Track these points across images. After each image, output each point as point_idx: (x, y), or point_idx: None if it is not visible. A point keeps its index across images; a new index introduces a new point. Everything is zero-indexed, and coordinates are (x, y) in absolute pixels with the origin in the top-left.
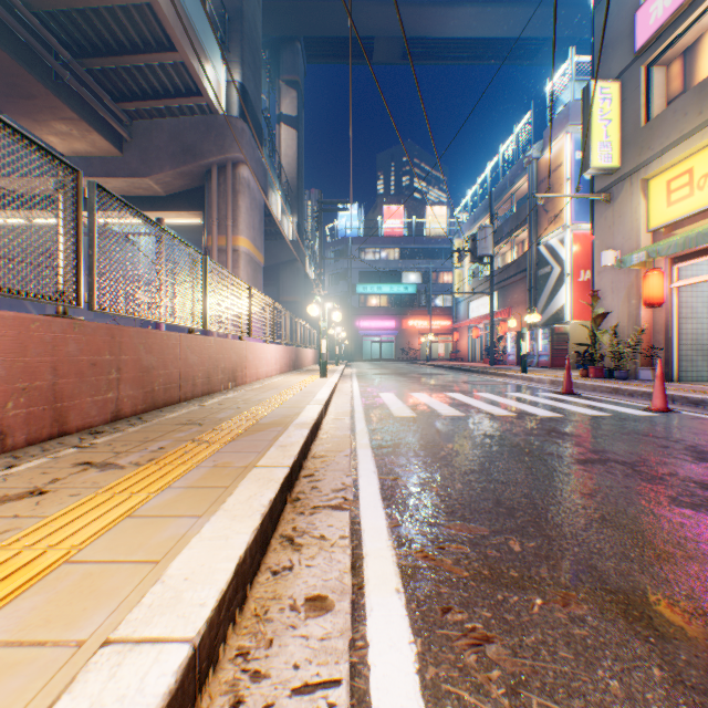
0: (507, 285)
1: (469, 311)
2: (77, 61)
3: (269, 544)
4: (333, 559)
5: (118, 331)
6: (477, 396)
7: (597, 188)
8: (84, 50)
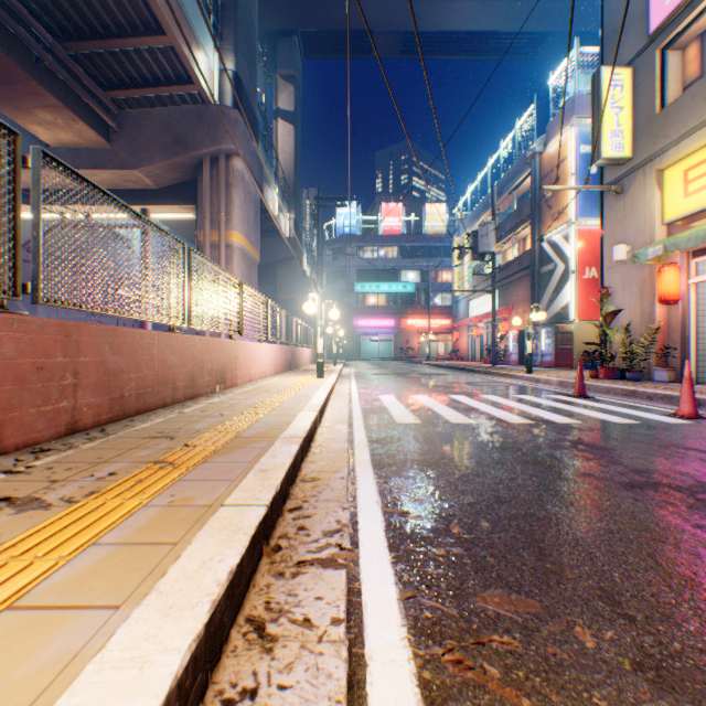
0: (508, 283)
1: (469, 310)
2: (61, 45)
3: (226, 641)
4: (320, 670)
5: (75, 328)
6: (484, 399)
7: (607, 180)
8: (68, 33)
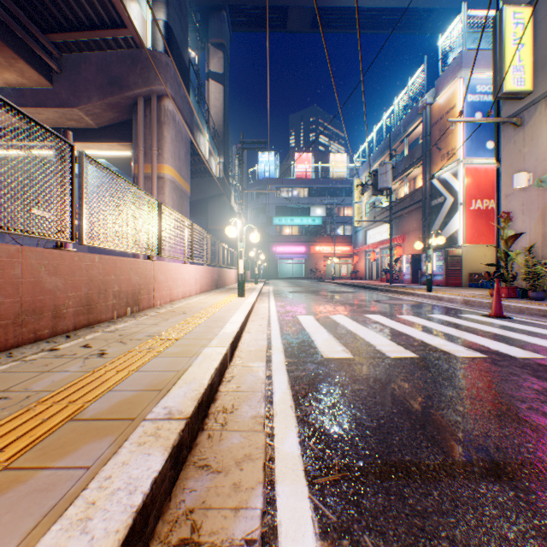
0: (401, 216)
1: (367, 238)
2: None
3: None
4: None
5: None
6: (404, 320)
7: (505, 115)
8: None
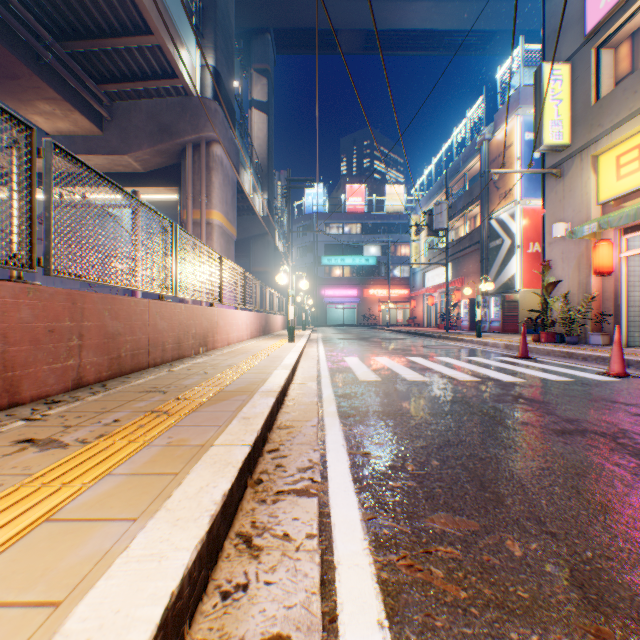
0: (460, 257)
1: (425, 281)
2: (59, 44)
3: (221, 550)
4: (298, 571)
5: (80, 296)
6: (437, 360)
7: (548, 164)
8: (65, 33)
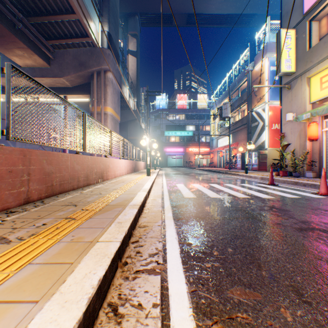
0: (236, 131)
1: (218, 143)
2: (26, 18)
3: (96, 318)
4: None
5: (28, 152)
6: (226, 186)
7: (283, 82)
8: (29, 13)
